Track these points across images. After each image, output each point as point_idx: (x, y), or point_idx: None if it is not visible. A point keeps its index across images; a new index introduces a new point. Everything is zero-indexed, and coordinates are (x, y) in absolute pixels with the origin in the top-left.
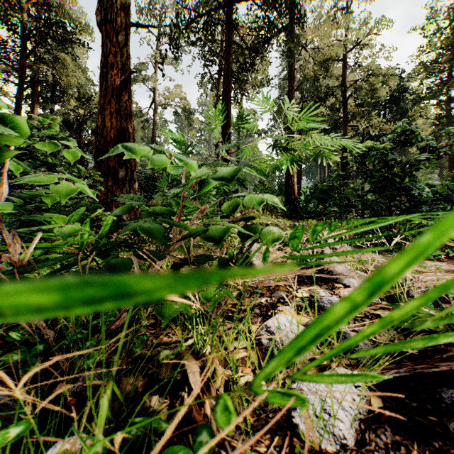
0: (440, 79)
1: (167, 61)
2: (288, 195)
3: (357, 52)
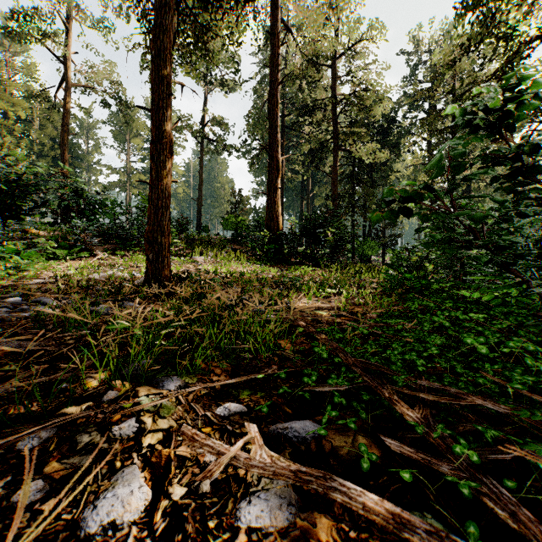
0: (436, 106)
1: (87, 17)
2: (270, 230)
3: (347, 63)
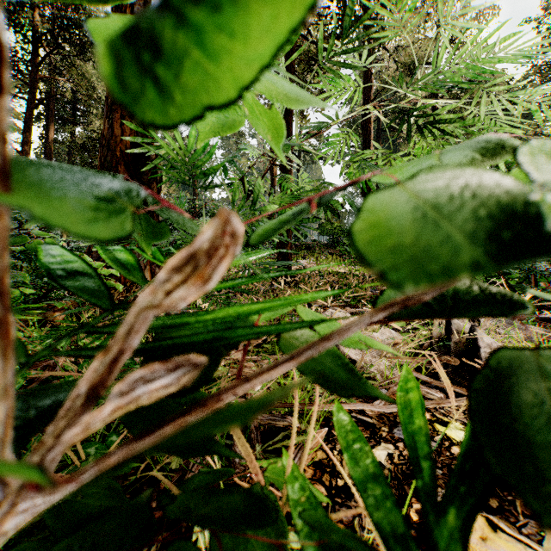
0: None
1: None
2: None
3: None
